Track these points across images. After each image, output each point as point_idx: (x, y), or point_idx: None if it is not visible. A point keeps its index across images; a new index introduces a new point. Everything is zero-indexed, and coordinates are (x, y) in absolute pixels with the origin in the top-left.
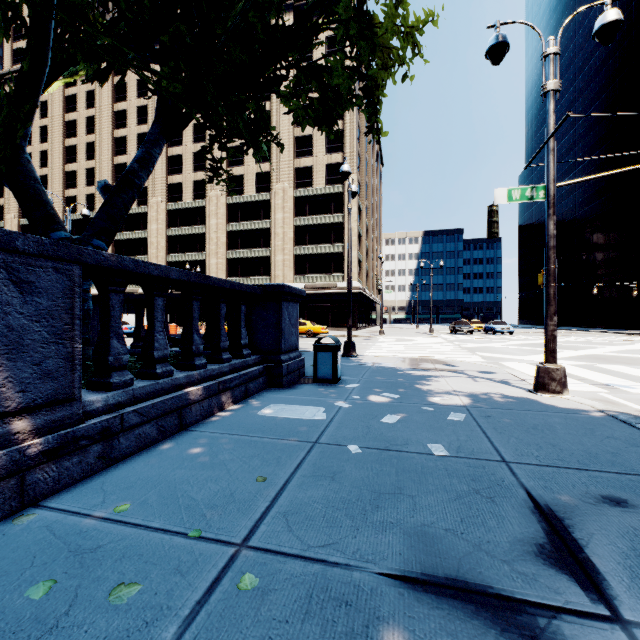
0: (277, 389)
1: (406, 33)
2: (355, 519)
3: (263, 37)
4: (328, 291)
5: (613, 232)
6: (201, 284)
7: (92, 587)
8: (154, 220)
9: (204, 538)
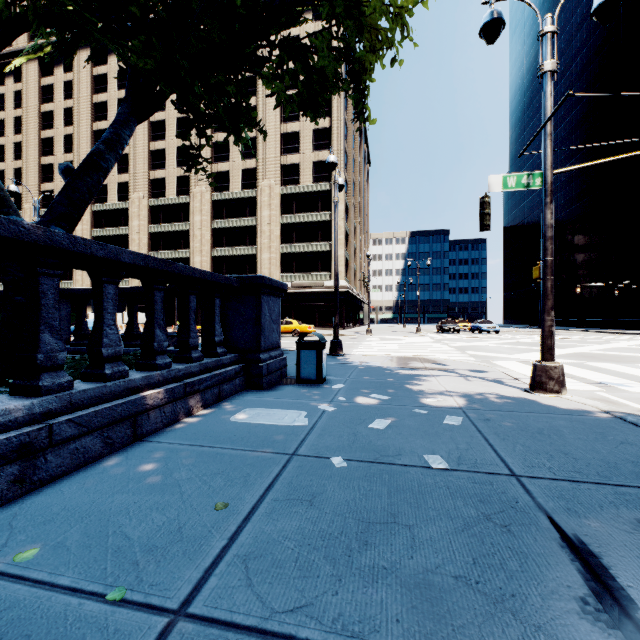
0: (256, 391)
1: (395, 15)
2: (337, 564)
3: (243, 12)
4: (315, 290)
5: (594, 233)
6: (163, 271)
7: None
8: (136, 216)
9: (127, 602)
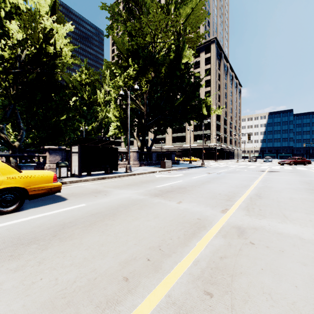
0: None
1: None
2: None
3: None
4: (205, 147)
5: None
6: (163, 154)
7: (159, 166)
8: None
9: None
